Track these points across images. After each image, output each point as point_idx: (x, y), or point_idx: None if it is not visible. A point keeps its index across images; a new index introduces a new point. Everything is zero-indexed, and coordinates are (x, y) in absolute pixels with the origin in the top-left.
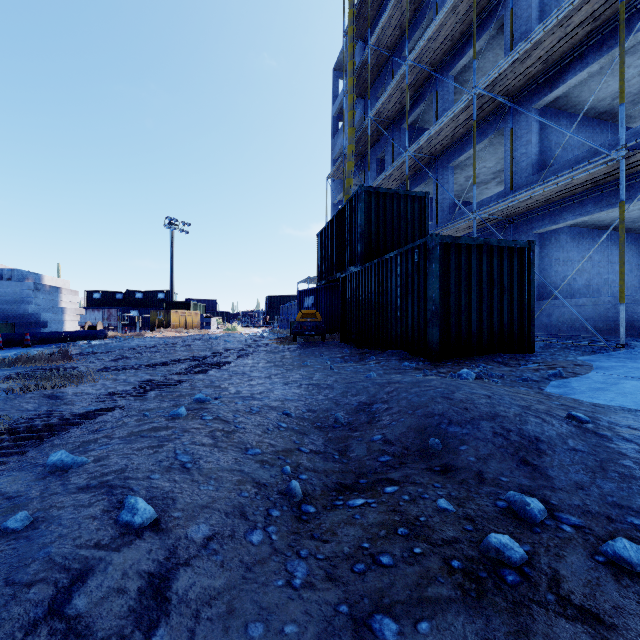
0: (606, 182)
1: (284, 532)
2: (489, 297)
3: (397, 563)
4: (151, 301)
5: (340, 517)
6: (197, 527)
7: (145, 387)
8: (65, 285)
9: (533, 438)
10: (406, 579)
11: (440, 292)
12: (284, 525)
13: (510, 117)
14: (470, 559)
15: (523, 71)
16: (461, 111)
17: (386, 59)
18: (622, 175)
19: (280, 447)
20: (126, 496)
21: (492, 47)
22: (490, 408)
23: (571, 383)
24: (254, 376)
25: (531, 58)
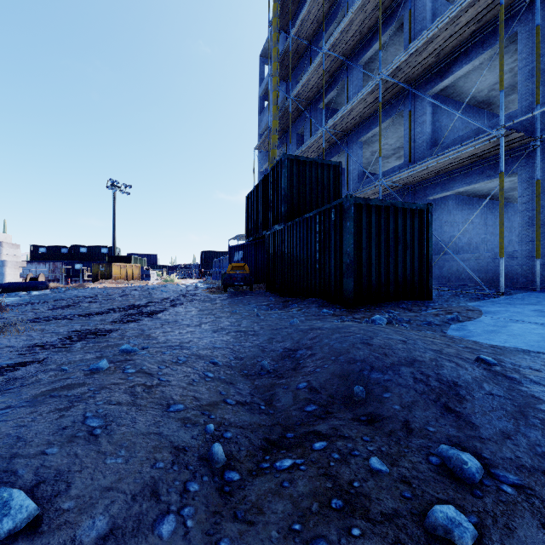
0: (486, 157)
1: (202, 513)
2: (395, 252)
3: None
4: (95, 255)
5: (267, 486)
6: (91, 522)
7: (72, 338)
8: (6, 239)
9: (451, 383)
10: None
11: (354, 247)
12: (203, 503)
13: (409, 101)
14: (416, 541)
15: (420, 62)
16: (369, 94)
17: (305, 49)
18: (502, 150)
19: (205, 400)
20: None
21: (393, 43)
22: (407, 353)
23: (468, 326)
24: (185, 324)
25: (427, 51)
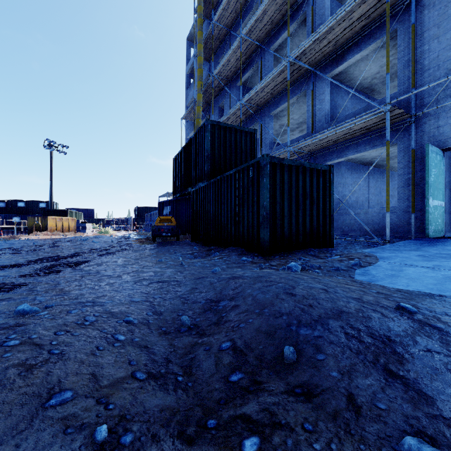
0: (373, 130)
1: None
2: (304, 206)
3: None
4: (33, 209)
5: None
6: None
7: None
8: None
9: (384, 338)
10: None
11: (269, 201)
12: None
13: (311, 82)
14: None
15: (320, 49)
16: (279, 74)
17: (225, 35)
18: (388, 123)
19: (106, 378)
20: None
21: (298, 34)
22: (332, 303)
23: (370, 271)
24: (106, 275)
25: (326, 40)
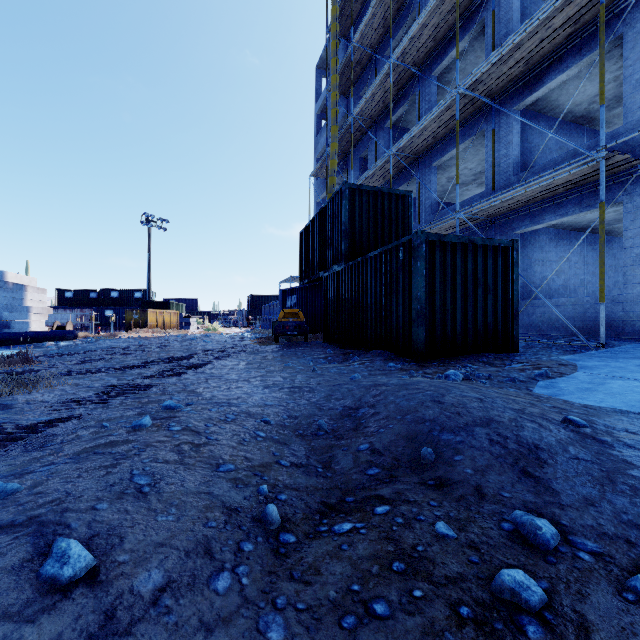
0: (585, 183)
1: (257, 573)
2: (474, 296)
3: (394, 613)
4: (127, 300)
5: (325, 548)
6: (147, 575)
7: (109, 393)
8: (31, 282)
9: (532, 446)
10: (407, 637)
11: (425, 291)
12: (258, 563)
13: (492, 118)
14: (481, 603)
15: (505, 72)
16: (444, 111)
17: (369, 58)
18: (602, 176)
19: (257, 461)
20: (56, 539)
21: (474, 49)
22: (483, 412)
23: (558, 383)
24: (232, 379)
25: (513, 59)
